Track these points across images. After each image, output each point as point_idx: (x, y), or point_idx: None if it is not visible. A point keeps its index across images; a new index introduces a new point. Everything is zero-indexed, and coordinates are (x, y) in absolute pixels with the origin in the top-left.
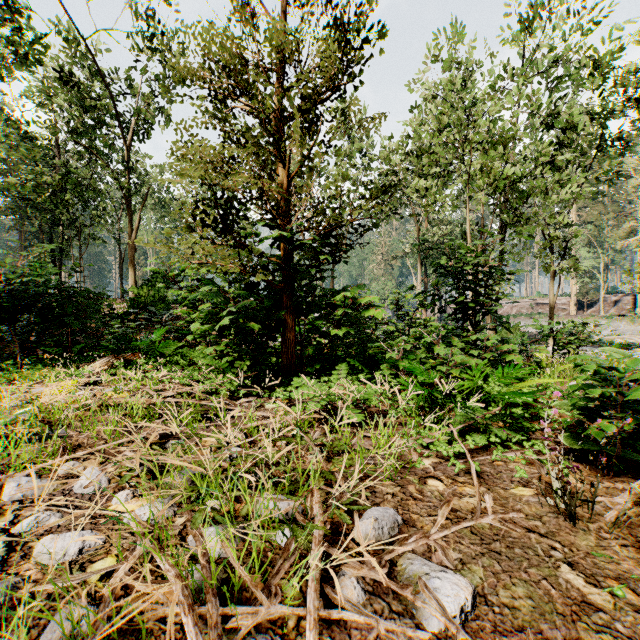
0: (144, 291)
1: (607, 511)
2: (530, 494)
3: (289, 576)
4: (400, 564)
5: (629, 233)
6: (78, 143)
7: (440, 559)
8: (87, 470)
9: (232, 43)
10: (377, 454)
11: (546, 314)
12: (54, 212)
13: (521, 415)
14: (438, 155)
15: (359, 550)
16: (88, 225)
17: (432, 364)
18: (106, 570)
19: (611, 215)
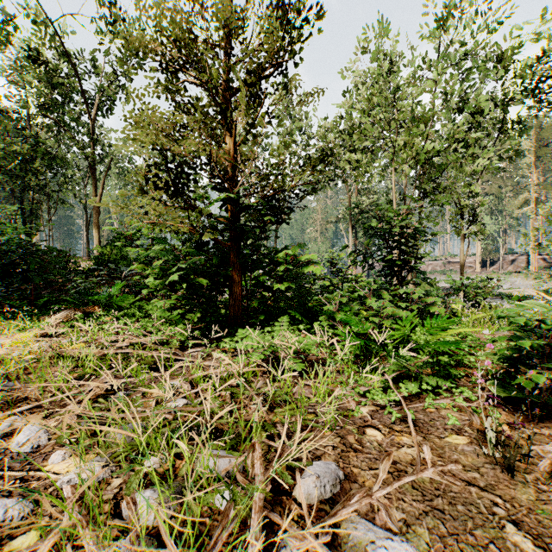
0: (107, 250)
1: (539, 459)
2: (464, 443)
3: (226, 551)
4: (343, 528)
5: (524, 203)
6: (46, 116)
7: (384, 520)
8: (27, 426)
9: (182, 18)
10: (317, 403)
11: (456, 271)
12: (25, 178)
13: (447, 362)
14: (368, 131)
15: (301, 512)
16: (56, 191)
17: (365, 315)
18: (22, 551)
19: (509, 188)
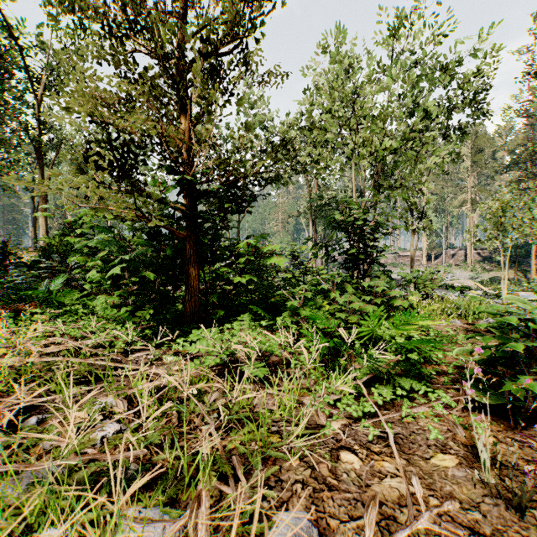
0: (56, 241)
1: None
2: (453, 465)
3: None
4: None
5: (463, 203)
6: None
7: None
8: None
9: None
10: (281, 419)
11: (405, 264)
12: None
13: (418, 361)
14: (330, 125)
15: None
16: None
17: (331, 311)
18: None
19: (451, 189)
